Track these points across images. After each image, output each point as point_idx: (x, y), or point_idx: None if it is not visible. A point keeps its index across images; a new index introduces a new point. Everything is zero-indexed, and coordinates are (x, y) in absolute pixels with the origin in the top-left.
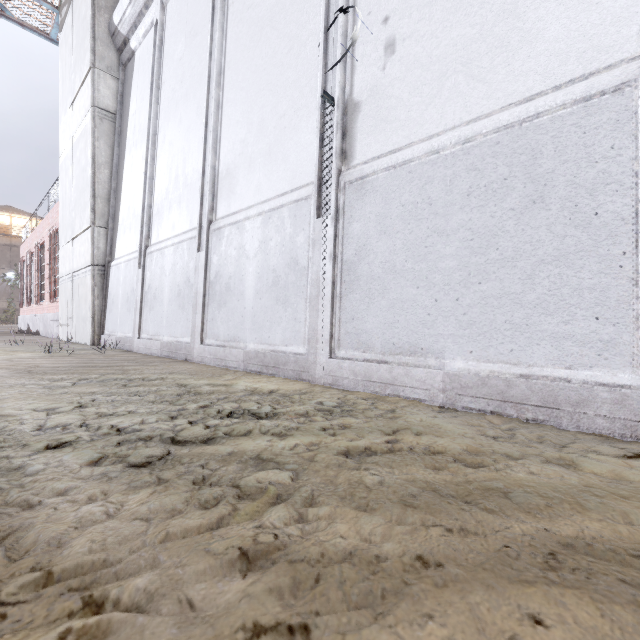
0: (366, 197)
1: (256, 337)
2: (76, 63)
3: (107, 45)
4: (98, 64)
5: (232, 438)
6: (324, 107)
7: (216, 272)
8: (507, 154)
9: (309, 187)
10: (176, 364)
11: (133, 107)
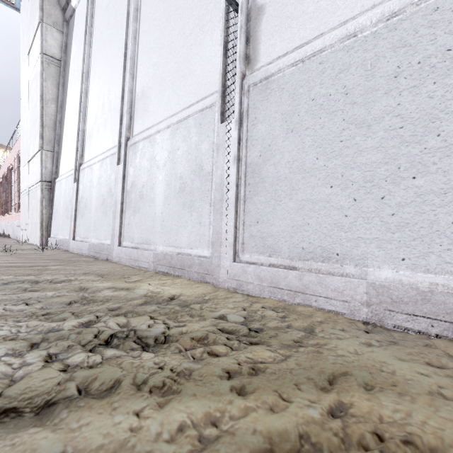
0: (271, 96)
1: (164, 240)
2: (30, 21)
3: (53, 5)
4: (46, 19)
5: (83, 405)
6: (228, 16)
7: (132, 182)
8: (450, 19)
9: (213, 95)
10: (96, 264)
11: (73, 53)
